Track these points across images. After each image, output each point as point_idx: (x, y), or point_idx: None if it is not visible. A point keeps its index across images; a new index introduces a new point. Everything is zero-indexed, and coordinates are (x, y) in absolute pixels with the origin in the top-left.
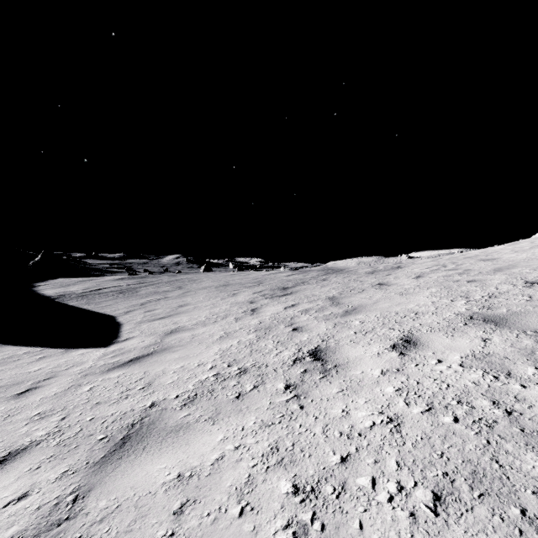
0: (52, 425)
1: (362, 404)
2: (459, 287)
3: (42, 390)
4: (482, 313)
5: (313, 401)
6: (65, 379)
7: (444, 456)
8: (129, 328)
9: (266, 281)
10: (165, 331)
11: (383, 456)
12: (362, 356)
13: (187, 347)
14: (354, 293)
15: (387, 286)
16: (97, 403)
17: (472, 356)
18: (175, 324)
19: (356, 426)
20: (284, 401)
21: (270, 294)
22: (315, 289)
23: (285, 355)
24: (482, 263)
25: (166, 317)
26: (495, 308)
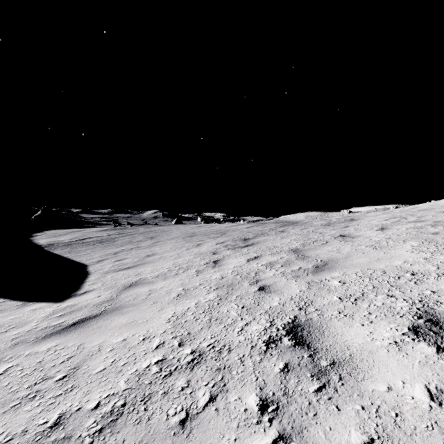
0: None
1: None
2: None
3: None
4: None
5: None
6: None
7: None
8: (94, 278)
9: (228, 232)
10: (125, 284)
11: None
12: (371, 347)
13: (140, 308)
14: (318, 245)
15: (352, 238)
16: None
17: None
18: (137, 275)
19: None
20: None
21: (232, 245)
22: (276, 240)
23: (253, 330)
24: None
25: (131, 267)
26: None
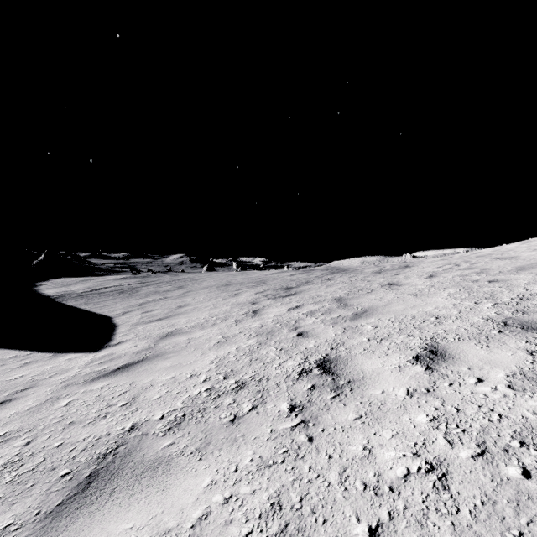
0: (13, 452)
1: (389, 439)
2: (481, 288)
3: (16, 403)
4: (517, 318)
5: (324, 430)
6: (44, 390)
7: None
8: (123, 330)
9: (268, 280)
10: (160, 334)
11: (431, 532)
12: (380, 370)
13: (181, 354)
14: (362, 294)
15: (398, 286)
16: (71, 423)
17: (520, 374)
18: (172, 326)
19: (385, 474)
20: (288, 429)
21: (273, 294)
22: (320, 289)
23: (289, 365)
24: (500, 262)
25: (163, 318)
26: (532, 313)
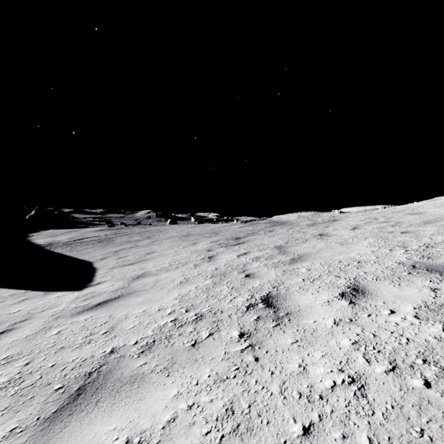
0: (15, 371)
1: (319, 359)
2: (394, 238)
3: (16, 332)
4: (423, 262)
5: (267, 352)
6: (38, 321)
7: (425, 435)
8: (102, 273)
9: (221, 232)
10: (132, 276)
11: (352, 430)
12: (313, 304)
13: (150, 292)
14: (298, 243)
15: (328, 236)
16: (62, 348)
17: (425, 306)
18: (142, 269)
19: (316, 386)
20: (239, 351)
21: (225, 243)
22: (264, 239)
23: (239, 301)
24: (411, 216)
25: (135, 263)
26: (435, 258)
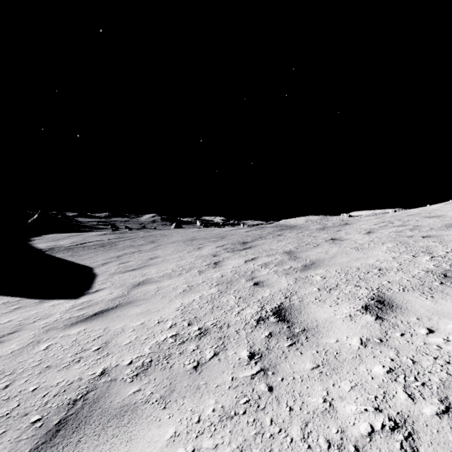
0: None
1: (348, 391)
2: (416, 243)
3: (1, 346)
4: None
5: (283, 380)
6: (27, 334)
7: None
8: (102, 279)
9: (227, 236)
10: (133, 283)
11: None
12: (332, 319)
13: (151, 301)
14: (309, 248)
15: (341, 241)
16: (47, 367)
17: None
18: (143, 275)
19: (348, 431)
20: (249, 377)
21: (231, 248)
22: (272, 244)
23: (247, 313)
24: (429, 220)
25: (136, 269)
26: None
